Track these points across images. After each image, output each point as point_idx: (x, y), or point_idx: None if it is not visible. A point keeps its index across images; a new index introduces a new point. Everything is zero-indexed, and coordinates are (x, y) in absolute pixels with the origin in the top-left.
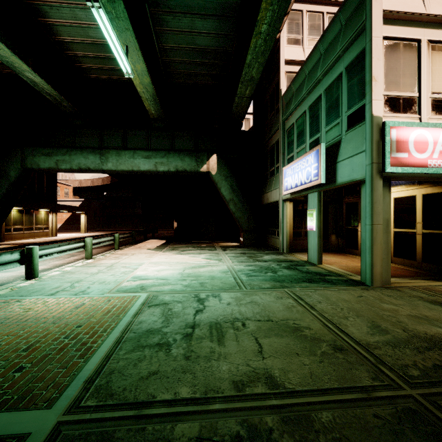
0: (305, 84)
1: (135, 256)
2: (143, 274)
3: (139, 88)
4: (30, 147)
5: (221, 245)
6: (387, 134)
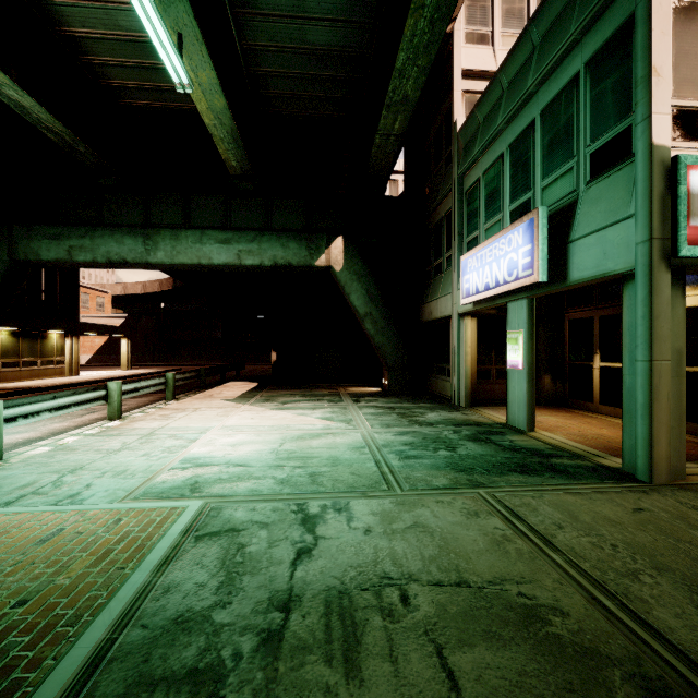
0: (502, 105)
1: (198, 414)
2: (205, 453)
3: (207, 119)
4: (23, 224)
5: (350, 392)
6: (681, 180)
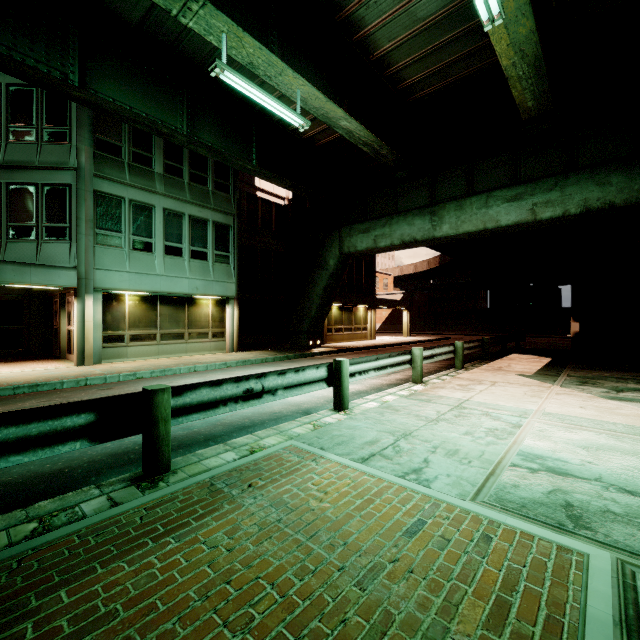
0: None
1: (498, 389)
2: (546, 450)
3: (504, 60)
4: (347, 226)
5: None
6: None
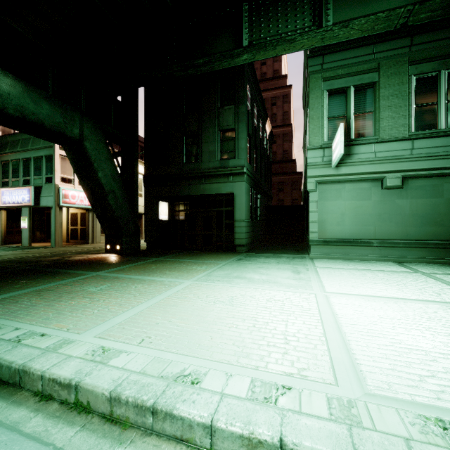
0: (20, 145)
1: None
2: None
3: None
4: None
5: None
6: (61, 192)
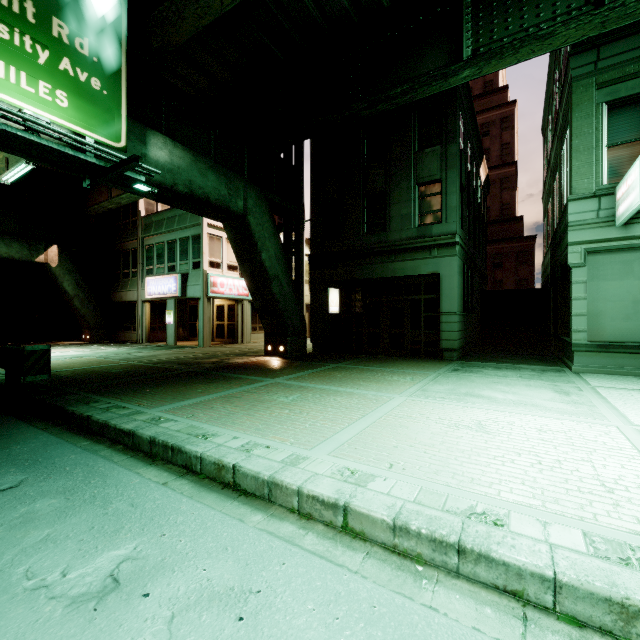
0: (165, 225)
1: None
2: (56, 355)
3: None
4: None
5: (65, 343)
6: (209, 279)
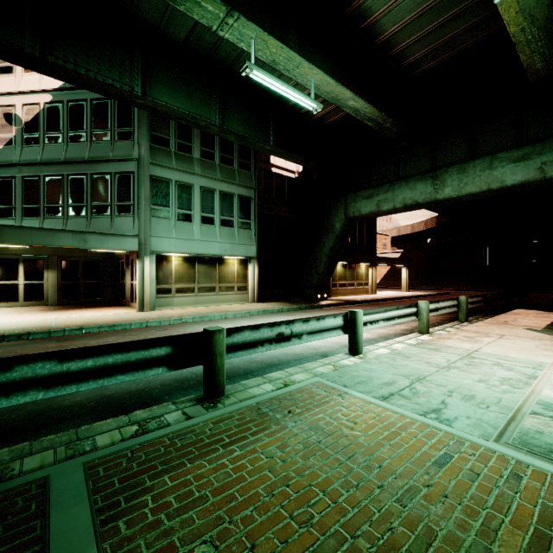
0: None
1: (507, 341)
2: None
3: (512, 27)
4: (352, 193)
5: None
6: None
